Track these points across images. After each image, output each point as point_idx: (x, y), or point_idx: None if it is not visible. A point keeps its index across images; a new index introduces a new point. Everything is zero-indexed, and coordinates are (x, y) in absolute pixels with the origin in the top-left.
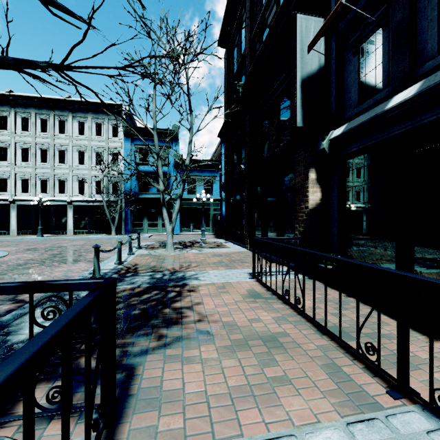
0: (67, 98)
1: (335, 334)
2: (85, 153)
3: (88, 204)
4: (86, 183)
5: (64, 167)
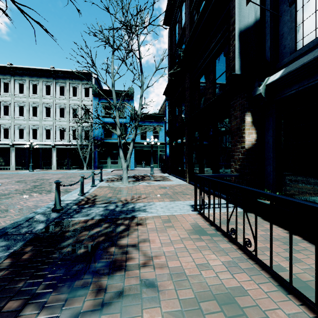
0: (51, 68)
1: (306, 297)
2: (65, 109)
3: (67, 147)
4: (65, 132)
5: (49, 120)
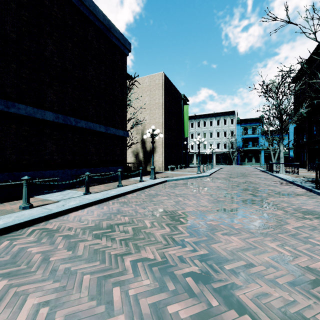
0: (214, 112)
1: None
2: (219, 132)
3: (221, 153)
4: (220, 145)
5: (212, 139)
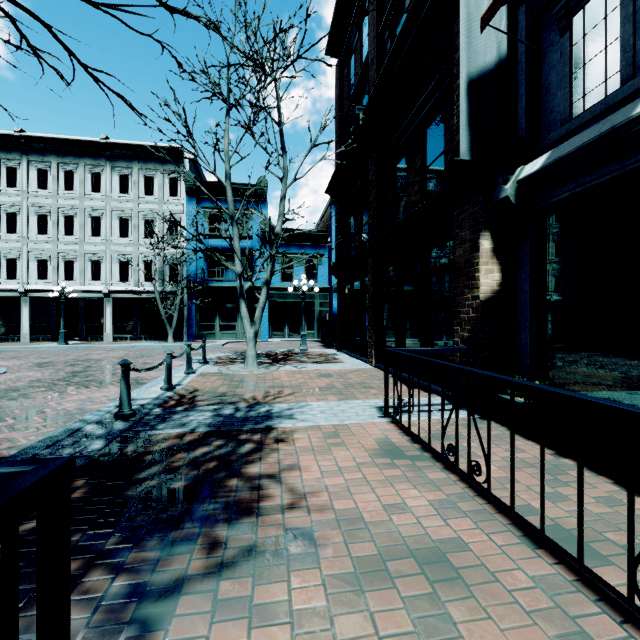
0: (102, 140)
1: (565, 550)
2: (130, 221)
3: (133, 296)
4: (131, 266)
5: (98, 242)
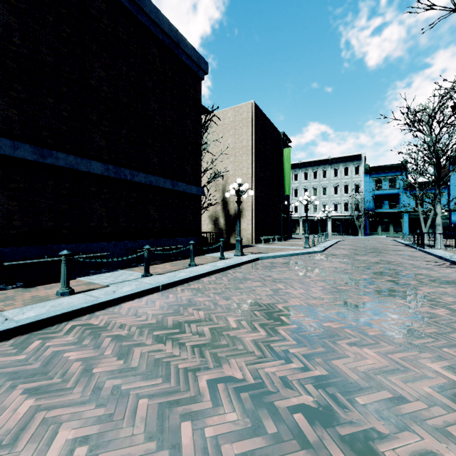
0: (328, 158)
1: None
2: (338, 187)
3: (340, 217)
4: (338, 205)
5: (326, 197)
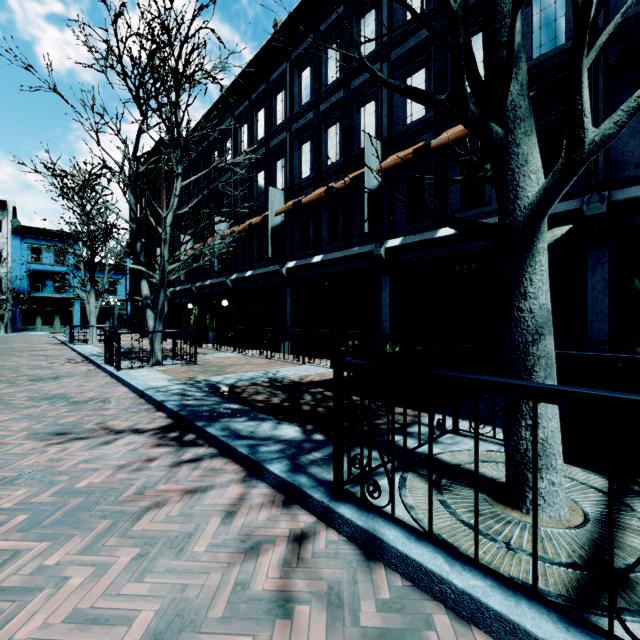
0: None
1: None
2: None
3: None
4: None
5: None
